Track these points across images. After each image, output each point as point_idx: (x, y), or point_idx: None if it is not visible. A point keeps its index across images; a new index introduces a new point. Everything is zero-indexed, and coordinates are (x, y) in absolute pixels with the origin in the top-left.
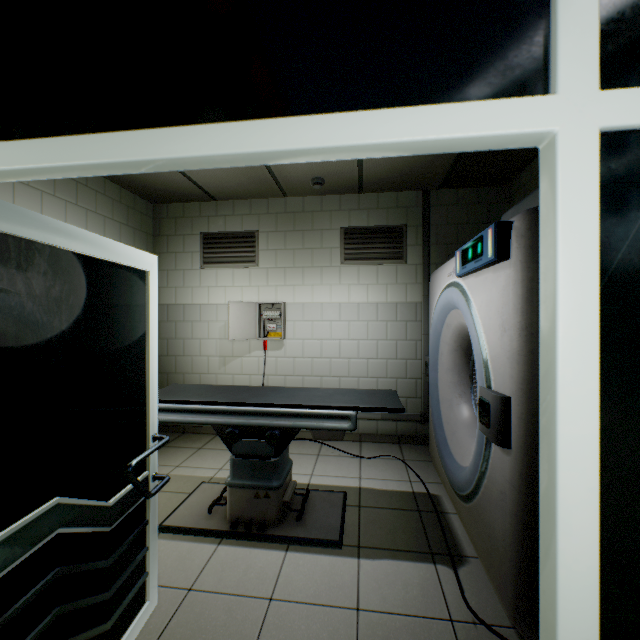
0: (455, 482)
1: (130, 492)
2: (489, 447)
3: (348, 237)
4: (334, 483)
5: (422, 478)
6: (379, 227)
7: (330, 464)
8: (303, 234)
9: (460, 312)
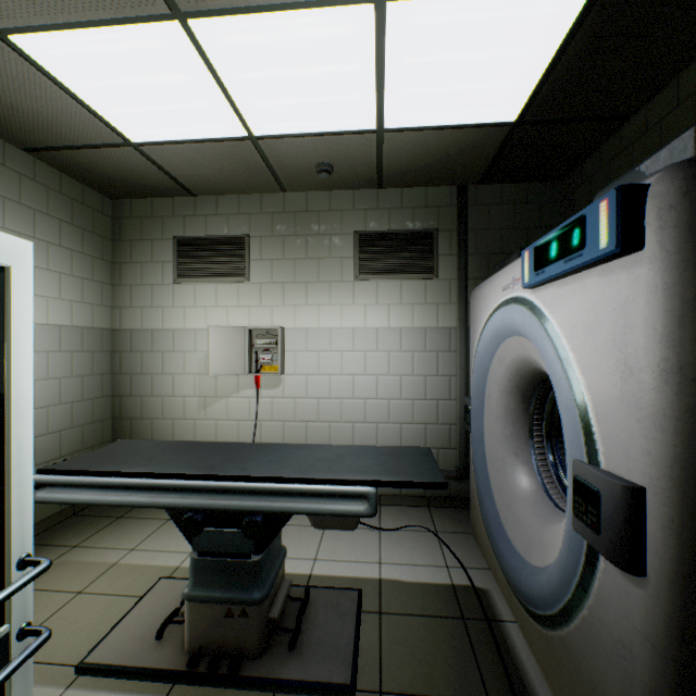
0: (519, 587)
1: None
2: (594, 561)
3: (364, 244)
4: (345, 573)
5: (462, 561)
6: (403, 232)
7: (340, 541)
8: (306, 240)
9: (524, 340)
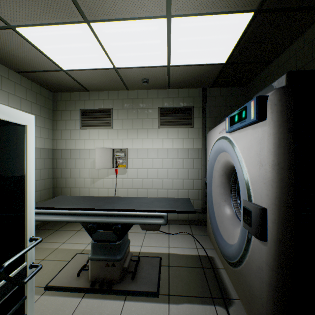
0: (225, 253)
1: (8, 282)
2: (250, 238)
3: (162, 112)
4: (154, 251)
5: (203, 246)
6: (179, 107)
7: (152, 238)
8: (137, 111)
9: (227, 154)
